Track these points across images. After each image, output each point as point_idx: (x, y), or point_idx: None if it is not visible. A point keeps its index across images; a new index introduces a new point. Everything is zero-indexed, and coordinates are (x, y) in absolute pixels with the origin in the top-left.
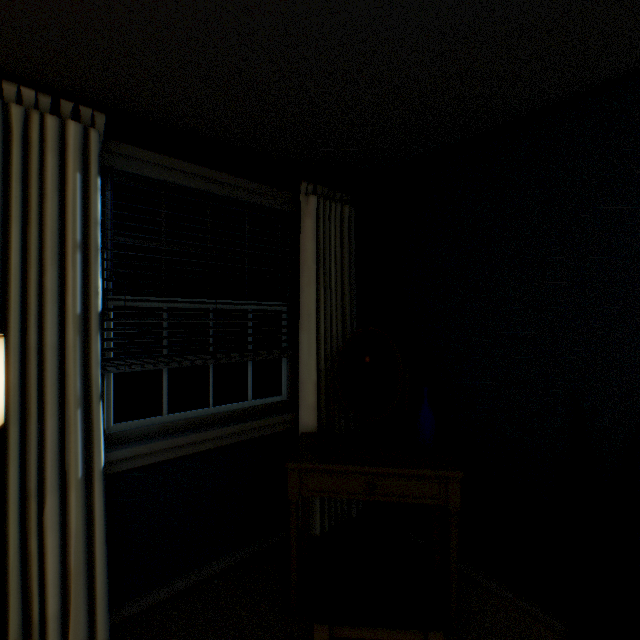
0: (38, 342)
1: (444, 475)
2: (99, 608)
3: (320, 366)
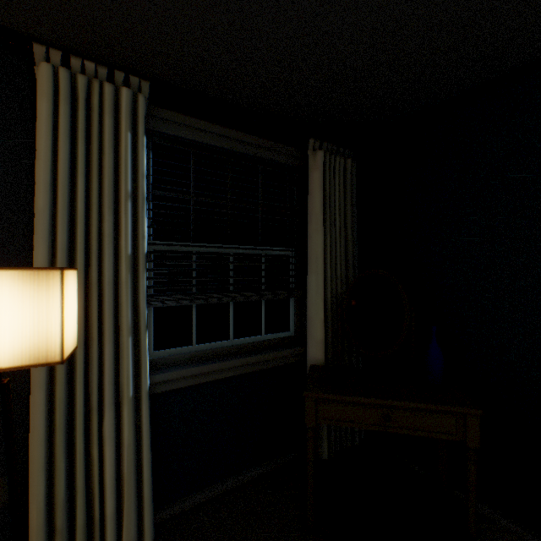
0: (98, 278)
1: (462, 412)
2: (146, 511)
3: (326, 305)
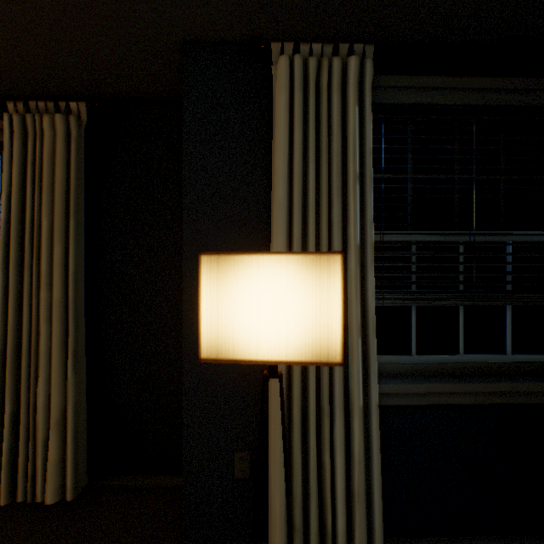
0: None
1: None
2: (376, 543)
3: None
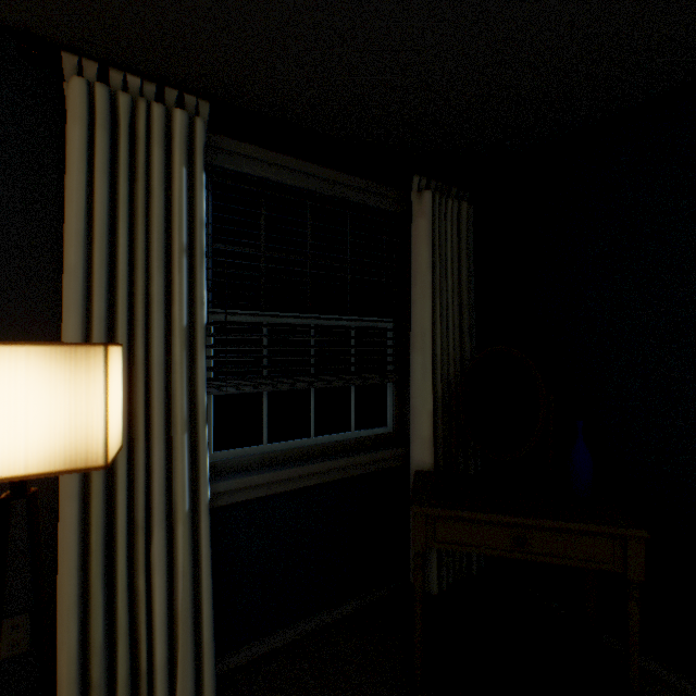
0: (145, 357)
1: (621, 534)
2: (206, 660)
3: (436, 393)
